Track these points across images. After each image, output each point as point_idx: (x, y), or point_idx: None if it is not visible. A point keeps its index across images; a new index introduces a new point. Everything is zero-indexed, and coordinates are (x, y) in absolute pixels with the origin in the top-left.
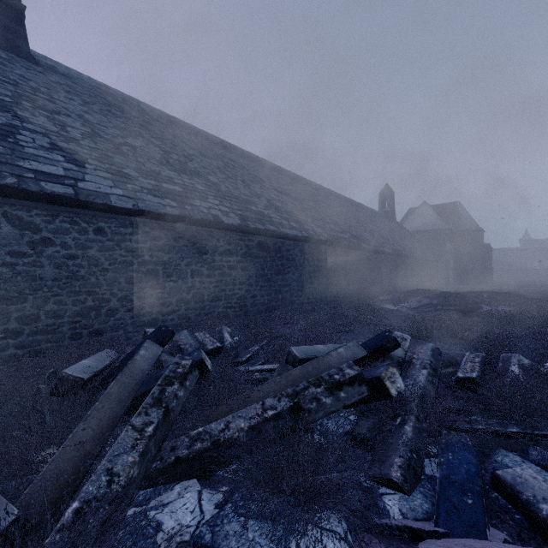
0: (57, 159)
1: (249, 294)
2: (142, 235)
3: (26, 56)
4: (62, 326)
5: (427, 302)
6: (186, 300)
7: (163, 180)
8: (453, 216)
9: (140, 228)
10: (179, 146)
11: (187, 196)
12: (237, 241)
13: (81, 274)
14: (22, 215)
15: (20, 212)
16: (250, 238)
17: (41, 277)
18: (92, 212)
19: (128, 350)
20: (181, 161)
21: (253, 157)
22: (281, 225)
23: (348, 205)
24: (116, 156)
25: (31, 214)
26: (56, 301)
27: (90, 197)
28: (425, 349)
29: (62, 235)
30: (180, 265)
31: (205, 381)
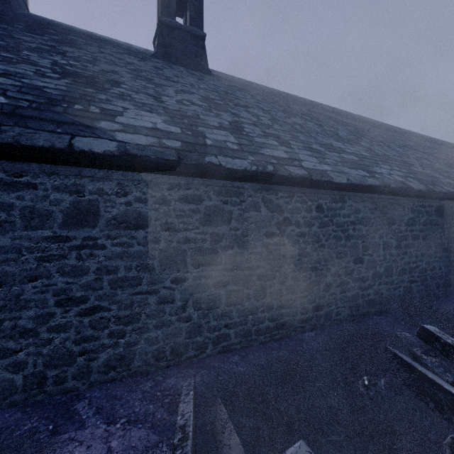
0: (275, 144)
1: (429, 267)
2: (347, 208)
3: (207, 71)
4: (296, 301)
5: None
6: (378, 274)
7: (339, 151)
8: None
9: (346, 201)
10: (320, 119)
11: (366, 164)
12: (418, 207)
13: (307, 251)
14: (272, 198)
15: (271, 196)
16: (429, 203)
17: (283, 255)
18: (313, 190)
19: (418, 353)
20: (332, 131)
21: (361, 119)
22: (452, 185)
23: None
24: (298, 134)
25: (277, 197)
26: (292, 277)
27: (319, 175)
28: None
29: (296, 215)
30: (374, 238)
31: None
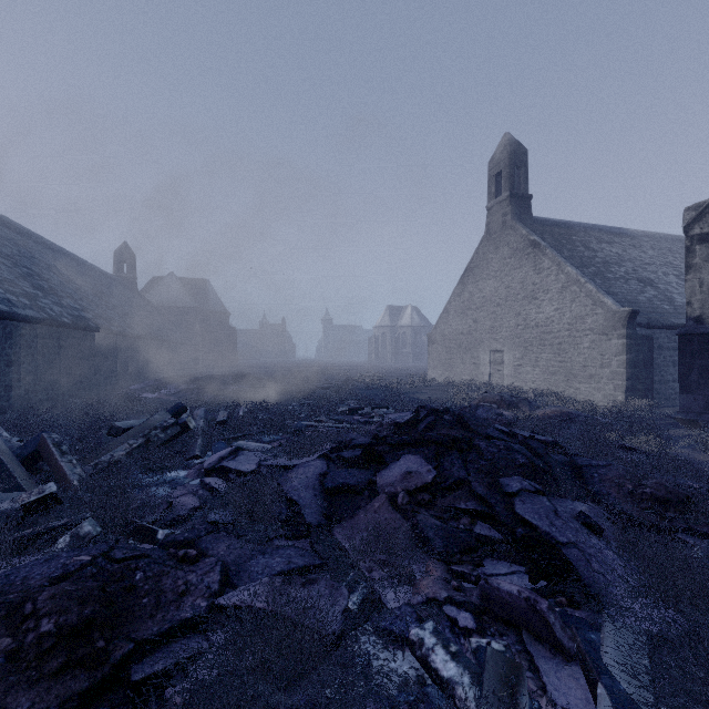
0: None
1: None
2: None
3: None
4: None
5: (185, 388)
6: None
7: None
8: (202, 294)
9: None
10: None
11: None
12: None
13: None
14: None
15: None
16: None
17: None
18: None
19: None
20: None
21: None
22: (11, 303)
23: (75, 264)
24: None
25: None
26: None
27: None
28: (201, 411)
29: None
30: None
31: None
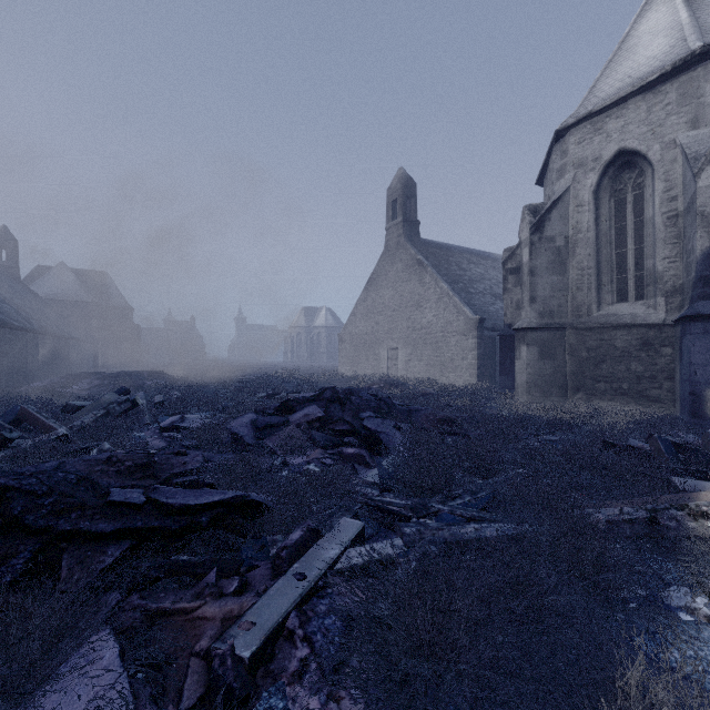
0: None
1: None
2: None
3: None
4: None
5: (99, 383)
6: None
7: None
8: (101, 288)
9: None
10: None
11: None
12: None
13: None
14: None
15: None
16: None
17: None
18: None
19: None
20: None
21: None
22: None
23: None
24: None
25: None
26: None
27: None
28: (141, 394)
29: None
30: None
31: (20, 426)
